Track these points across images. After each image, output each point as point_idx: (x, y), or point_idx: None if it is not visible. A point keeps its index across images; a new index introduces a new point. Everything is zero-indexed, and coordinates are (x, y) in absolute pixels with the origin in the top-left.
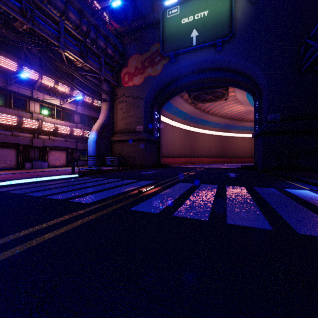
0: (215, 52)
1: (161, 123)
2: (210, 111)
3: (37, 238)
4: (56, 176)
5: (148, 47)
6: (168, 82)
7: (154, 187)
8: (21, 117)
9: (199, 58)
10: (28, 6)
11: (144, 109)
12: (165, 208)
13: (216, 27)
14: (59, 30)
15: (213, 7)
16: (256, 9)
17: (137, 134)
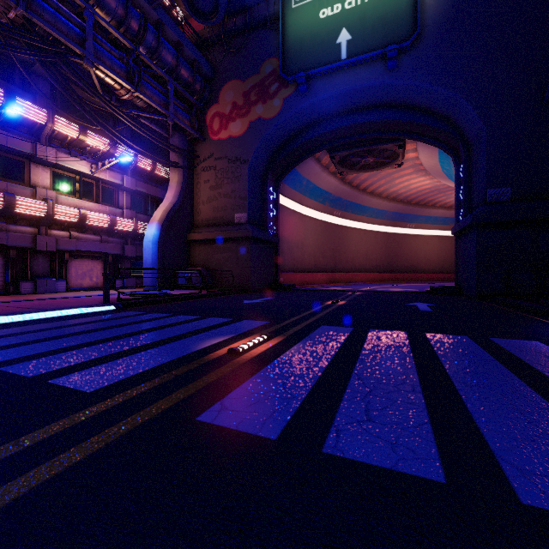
0: (384, 72)
1: (281, 209)
2: (370, 188)
3: None
4: (66, 309)
5: (257, 66)
6: (294, 131)
7: (267, 337)
8: (12, 194)
9: (353, 84)
10: None
11: (250, 181)
12: (297, 417)
13: (387, 23)
14: (85, 27)
15: None
16: None
17: (237, 229)
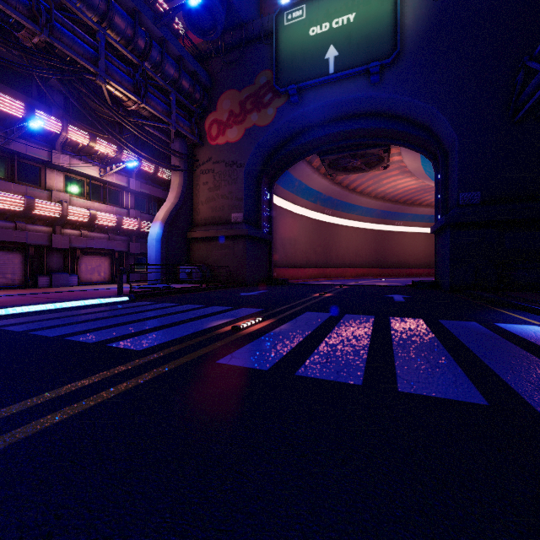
0: (368, 86)
1: (274, 208)
2: (359, 188)
3: (30, 423)
4: (89, 299)
5: (252, 77)
6: (286, 137)
7: (262, 319)
8: (31, 197)
9: (340, 96)
10: (42, 4)
11: (245, 183)
12: (281, 361)
13: (370, 42)
14: (97, 46)
15: (365, 6)
16: (438, 10)
17: (233, 228)
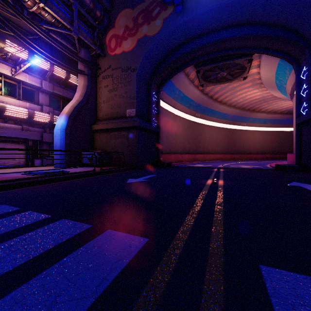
0: None
1: (161, 110)
2: (219, 98)
3: None
4: None
5: None
6: (171, 48)
7: None
8: None
9: (220, 2)
10: None
11: (138, 85)
12: None
13: None
14: None
15: None
16: None
17: (128, 121)
